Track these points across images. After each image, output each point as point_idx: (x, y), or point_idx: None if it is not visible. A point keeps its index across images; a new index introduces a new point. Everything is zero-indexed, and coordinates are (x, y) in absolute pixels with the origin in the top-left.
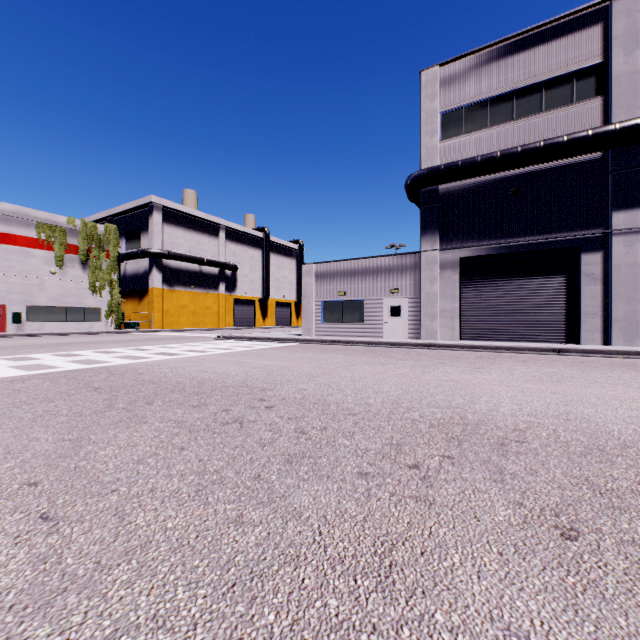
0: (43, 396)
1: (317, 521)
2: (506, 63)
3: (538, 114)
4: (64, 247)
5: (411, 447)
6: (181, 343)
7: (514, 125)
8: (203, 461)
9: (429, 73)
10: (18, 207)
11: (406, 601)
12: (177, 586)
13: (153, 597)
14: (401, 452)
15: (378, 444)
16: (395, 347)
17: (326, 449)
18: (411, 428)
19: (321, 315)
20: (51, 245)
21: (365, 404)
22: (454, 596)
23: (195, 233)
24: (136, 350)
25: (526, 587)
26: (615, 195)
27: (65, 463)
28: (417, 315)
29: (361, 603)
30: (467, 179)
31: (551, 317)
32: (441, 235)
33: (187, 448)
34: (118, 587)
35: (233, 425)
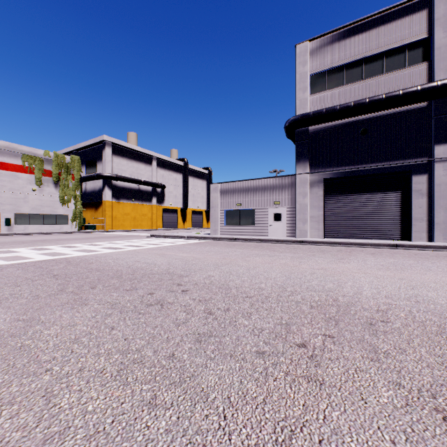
0: (13, 281)
1: (222, 403)
2: (357, 38)
3: (381, 75)
4: (42, 172)
5: (298, 327)
6: (124, 240)
7: (363, 83)
8: (128, 340)
9: (302, 46)
10: (9, 143)
11: None
12: None
13: None
14: (290, 331)
15: (271, 324)
16: (277, 243)
17: (229, 328)
18: (296, 309)
19: (224, 220)
20: (32, 170)
21: (258, 288)
22: None
23: (135, 162)
24: (90, 245)
25: None
26: (437, 133)
27: (13, 342)
28: (293, 220)
29: None
30: (329, 122)
31: (390, 221)
32: (310, 162)
33: (116, 327)
34: None
35: (155, 306)
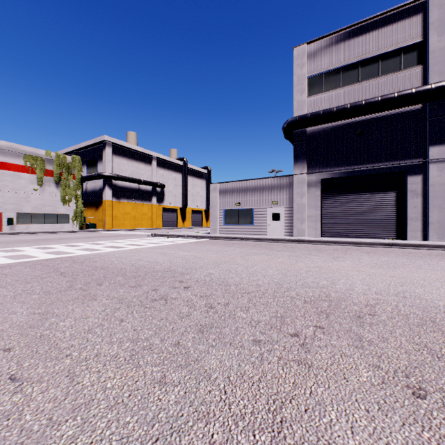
0: (23, 279)
1: (223, 381)
2: (354, 42)
3: (376, 78)
4: (43, 171)
5: (291, 319)
6: (125, 239)
7: (359, 85)
8: (137, 330)
9: (299, 49)
10: (11, 143)
11: None
12: (111, 441)
13: None
14: (284, 323)
15: (267, 317)
16: (275, 242)
17: (228, 321)
18: (291, 304)
19: (223, 219)
20: (34, 170)
21: (256, 285)
22: None
23: (135, 162)
24: (93, 244)
25: (391, 442)
26: (431, 135)
27: (33, 332)
28: (291, 219)
29: None
30: (326, 123)
31: (386, 221)
32: (308, 163)
33: (125, 320)
34: (64, 442)
35: (160, 301)
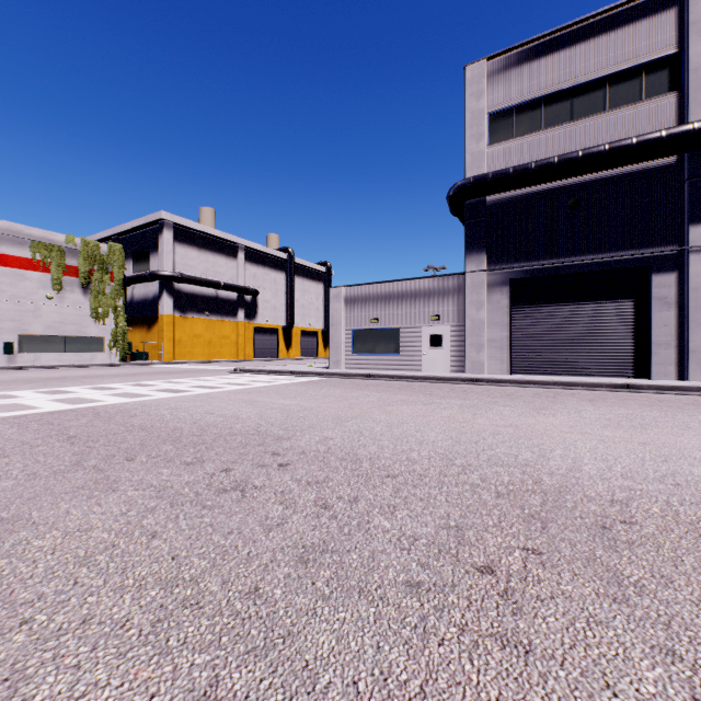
0: None
1: (342, 696)
2: (564, 55)
3: (601, 113)
4: (62, 269)
5: (477, 532)
6: (191, 377)
7: (573, 126)
8: (178, 559)
9: (475, 68)
10: (9, 223)
11: None
12: None
13: None
14: (464, 542)
15: (430, 527)
16: (436, 382)
17: (357, 536)
18: (472, 499)
19: (351, 345)
20: (47, 266)
21: (407, 460)
22: None
23: (211, 254)
24: (137, 386)
25: None
26: (692, 206)
27: None
28: (461, 345)
29: None
30: (519, 189)
31: (616, 348)
32: (489, 254)
33: (160, 534)
34: None
35: (232, 494)
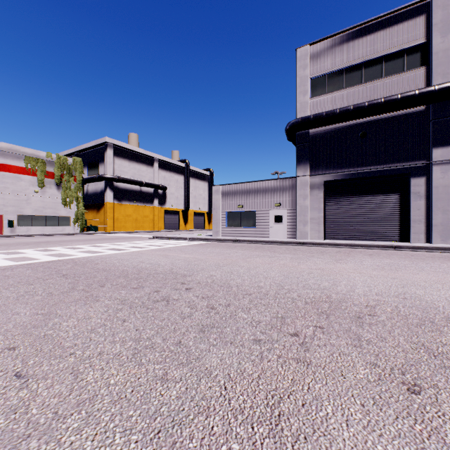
0: (25, 280)
1: (223, 378)
2: (357, 43)
3: (380, 79)
4: (44, 173)
5: (292, 319)
6: (126, 241)
7: (363, 87)
8: (139, 330)
9: (302, 50)
10: (11, 145)
11: (292, 445)
12: (115, 433)
13: (96, 442)
14: (285, 323)
15: (268, 317)
16: (278, 244)
17: (229, 321)
18: (291, 305)
19: (226, 222)
20: (35, 172)
21: (258, 286)
22: (329, 441)
23: (137, 164)
24: (94, 246)
25: (384, 433)
26: (434, 136)
27: (37, 332)
28: (294, 222)
29: (257, 447)
30: (329, 125)
31: (389, 223)
32: (311, 165)
33: (127, 320)
34: (70, 433)
35: (162, 302)
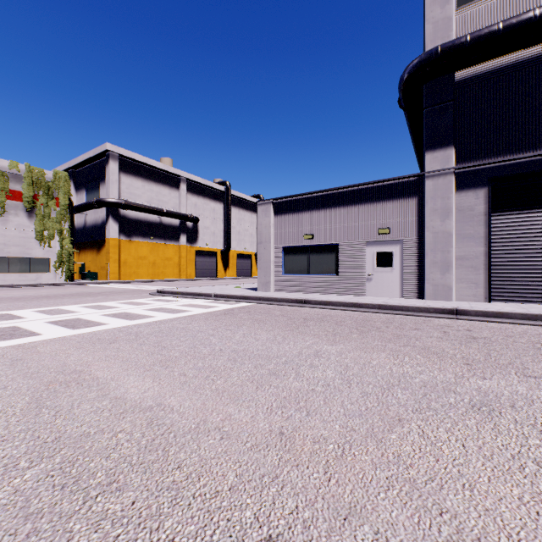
0: None
1: None
2: None
3: None
4: (5, 193)
5: None
6: (95, 302)
7: None
8: None
9: None
10: None
11: None
12: None
13: None
14: None
15: None
16: (398, 314)
17: None
18: None
19: (281, 265)
20: None
21: None
22: None
23: (155, 184)
24: None
25: None
26: None
27: None
28: (418, 264)
29: None
30: (503, 58)
31: None
32: (457, 147)
33: None
34: None
35: None
